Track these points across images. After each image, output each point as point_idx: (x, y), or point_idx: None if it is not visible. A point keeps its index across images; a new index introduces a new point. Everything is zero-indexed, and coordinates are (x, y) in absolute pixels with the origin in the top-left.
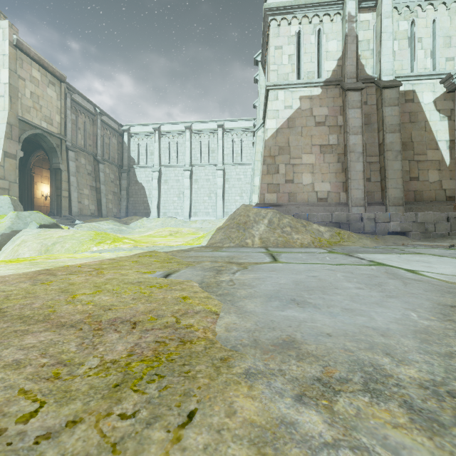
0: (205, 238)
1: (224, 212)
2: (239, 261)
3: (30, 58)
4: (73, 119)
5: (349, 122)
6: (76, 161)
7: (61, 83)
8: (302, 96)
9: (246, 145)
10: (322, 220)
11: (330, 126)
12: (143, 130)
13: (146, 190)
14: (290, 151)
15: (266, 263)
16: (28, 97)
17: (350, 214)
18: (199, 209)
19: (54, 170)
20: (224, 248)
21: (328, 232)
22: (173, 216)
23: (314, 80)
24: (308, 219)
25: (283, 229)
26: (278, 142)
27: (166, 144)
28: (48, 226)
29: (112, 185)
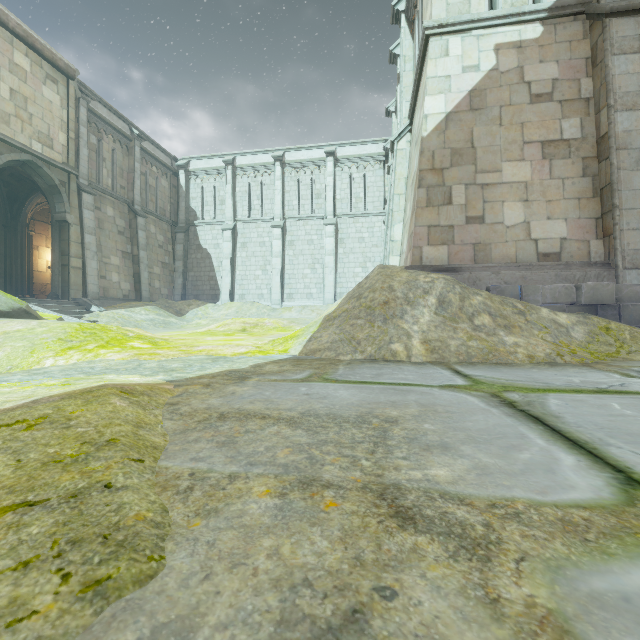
0: (298, 338)
1: (336, 294)
2: (429, 473)
3: (9, 31)
4: (93, 143)
5: (614, 85)
6: (98, 211)
7: (69, 81)
8: (500, 44)
9: (372, 184)
10: (554, 300)
11: (565, 101)
12: (209, 166)
13: (213, 260)
14: (475, 157)
15: (639, 530)
16: (7, 97)
17: (620, 285)
18: (297, 288)
19: (58, 224)
20: (340, 365)
21: (581, 326)
22: (255, 300)
23: (528, 8)
24: (521, 297)
25: (475, 320)
26: (451, 140)
27: (244, 187)
28: (8, 314)
29: (161, 252)
